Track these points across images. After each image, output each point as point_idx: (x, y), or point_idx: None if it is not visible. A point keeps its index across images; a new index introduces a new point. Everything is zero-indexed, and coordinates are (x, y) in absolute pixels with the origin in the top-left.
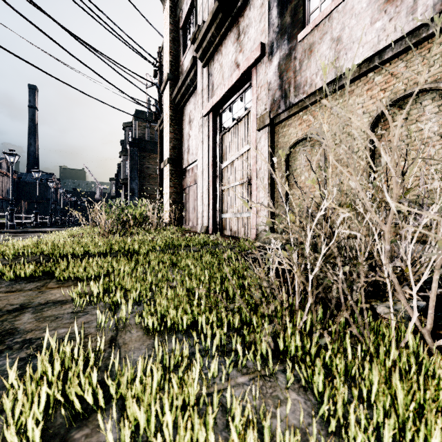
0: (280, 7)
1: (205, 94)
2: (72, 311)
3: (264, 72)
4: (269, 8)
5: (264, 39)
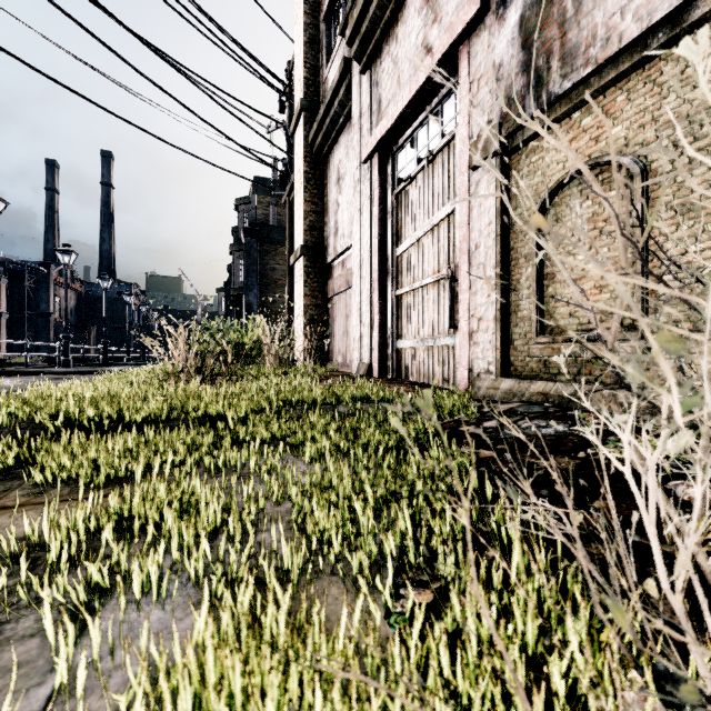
0: None
1: (365, 123)
2: None
3: (487, 46)
4: None
5: None
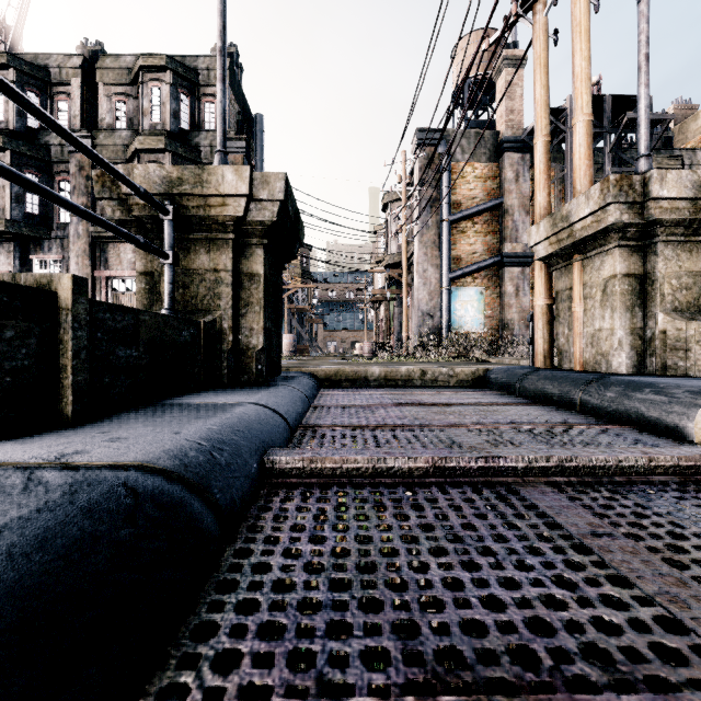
0: (21, 263)
1: None
2: None
3: None
4: (15, 258)
5: (11, 268)
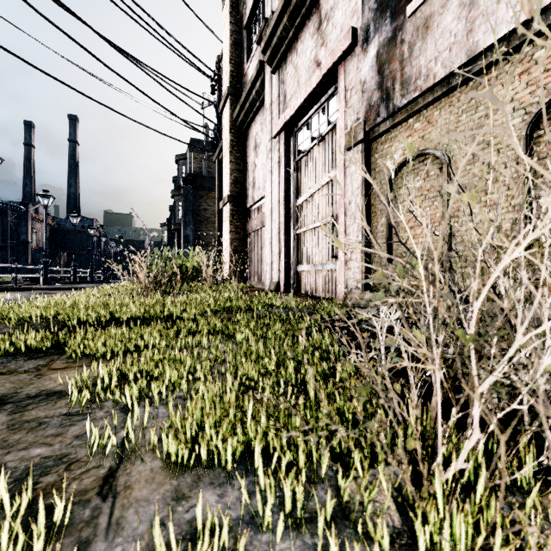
0: None
1: (275, 109)
2: (67, 412)
3: (356, 68)
4: None
5: (355, 22)
